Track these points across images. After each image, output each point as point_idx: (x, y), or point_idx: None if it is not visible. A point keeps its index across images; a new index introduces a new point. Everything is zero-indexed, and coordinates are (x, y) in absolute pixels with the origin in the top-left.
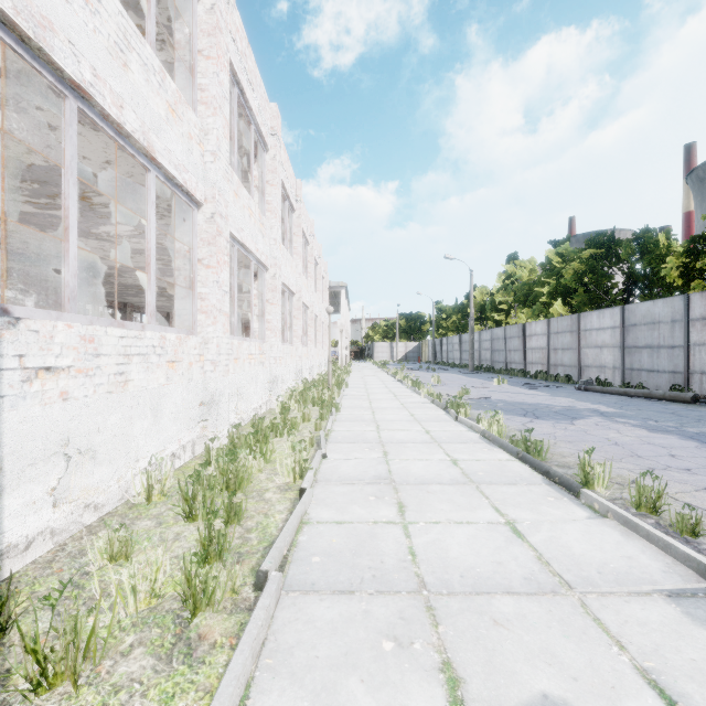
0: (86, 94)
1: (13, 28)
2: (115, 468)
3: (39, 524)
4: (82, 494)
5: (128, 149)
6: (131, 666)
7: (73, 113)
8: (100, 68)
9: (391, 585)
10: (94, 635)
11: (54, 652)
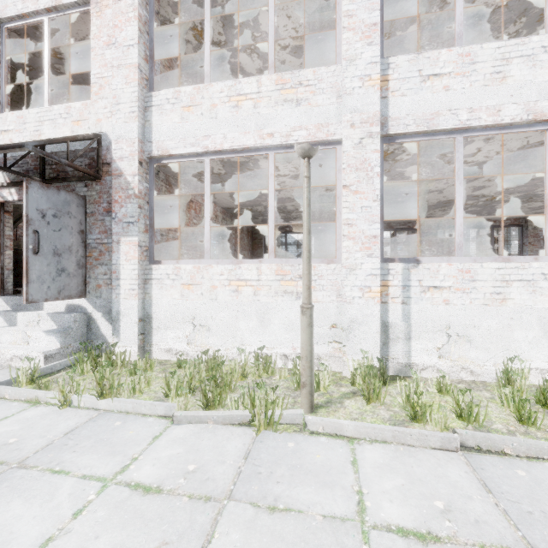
0: (465, 127)
1: (419, 133)
2: (491, 355)
3: (430, 362)
4: (459, 360)
5: (515, 131)
6: (383, 412)
7: (459, 143)
8: (476, 103)
9: (524, 524)
10: (380, 393)
11: (369, 387)
